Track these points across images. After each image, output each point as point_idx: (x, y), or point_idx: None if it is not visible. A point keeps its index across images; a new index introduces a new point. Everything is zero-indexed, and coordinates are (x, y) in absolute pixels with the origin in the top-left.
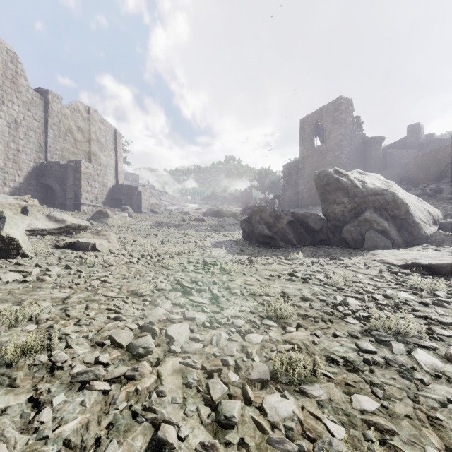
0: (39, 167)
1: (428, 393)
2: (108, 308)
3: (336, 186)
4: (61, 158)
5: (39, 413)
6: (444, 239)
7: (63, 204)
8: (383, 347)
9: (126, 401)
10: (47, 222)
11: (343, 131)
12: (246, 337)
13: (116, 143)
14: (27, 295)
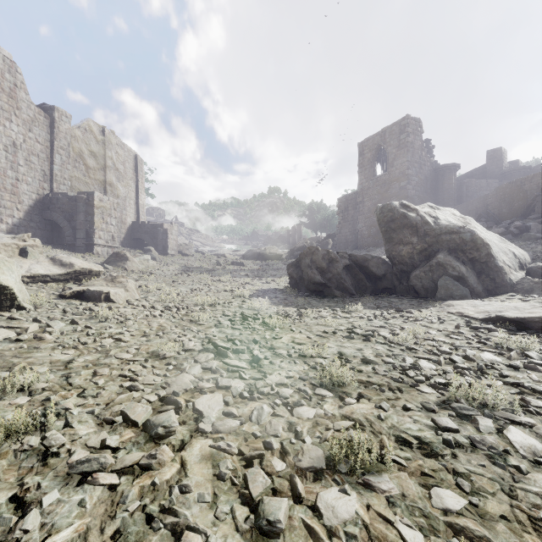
0: (43, 200)
1: (527, 485)
2: (121, 375)
3: (403, 223)
4: (70, 189)
5: (23, 518)
6: (533, 287)
7: (72, 244)
8: (467, 424)
9: (139, 499)
10: (51, 266)
11: (410, 157)
12: (294, 411)
13: (137, 170)
14: (21, 358)
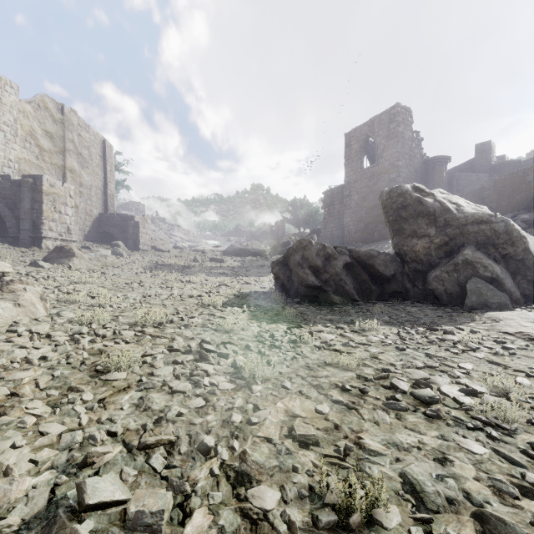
0: None
1: None
2: None
3: (417, 211)
4: (18, 173)
5: None
6: None
7: (15, 237)
8: None
9: None
10: None
11: (400, 148)
12: None
13: (105, 157)
14: None
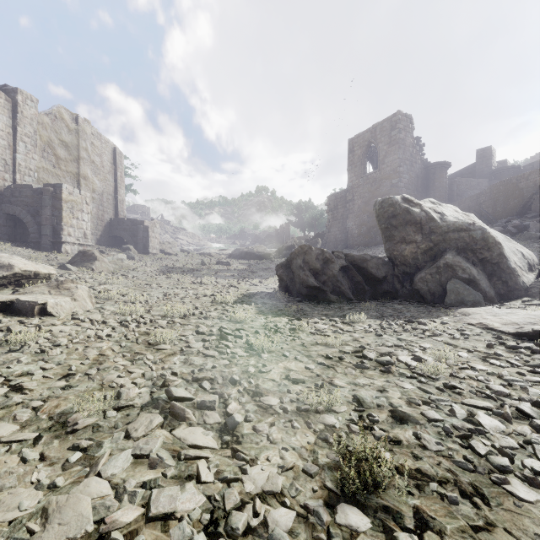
0: (3, 192)
1: None
2: None
3: (405, 219)
4: (37, 181)
5: None
6: None
7: (37, 242)
8: None
9: None
10: None
11: (402, 154)
12: None
13: (116, 164)
14: None
